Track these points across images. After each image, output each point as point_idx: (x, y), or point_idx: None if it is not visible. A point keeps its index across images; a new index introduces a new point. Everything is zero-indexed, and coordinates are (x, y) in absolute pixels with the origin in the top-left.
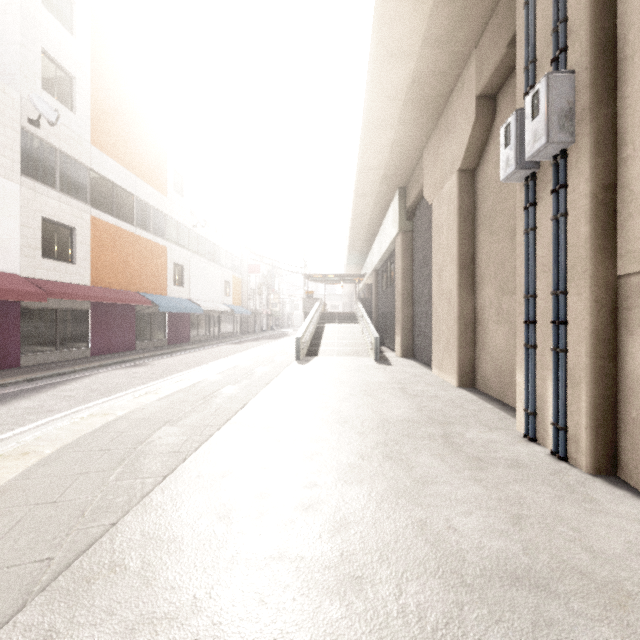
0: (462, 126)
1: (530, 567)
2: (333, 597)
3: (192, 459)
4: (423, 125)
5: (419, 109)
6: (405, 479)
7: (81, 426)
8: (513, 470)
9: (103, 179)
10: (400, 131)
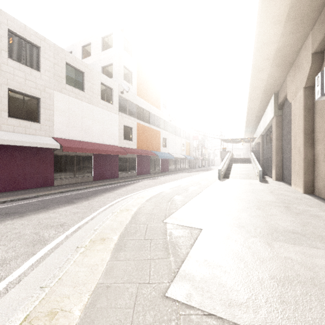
0: (305, 67)
1: (301, 232)
2: (236, 227)
3: (189, 203)
4: (285, 65)
5: (282, 59)
6: (263, 214)
7: (151, 193)
8: (312, 217)
9: (140, 108)
10: (272, 70)
